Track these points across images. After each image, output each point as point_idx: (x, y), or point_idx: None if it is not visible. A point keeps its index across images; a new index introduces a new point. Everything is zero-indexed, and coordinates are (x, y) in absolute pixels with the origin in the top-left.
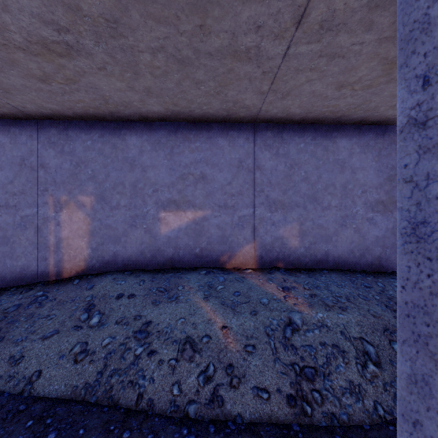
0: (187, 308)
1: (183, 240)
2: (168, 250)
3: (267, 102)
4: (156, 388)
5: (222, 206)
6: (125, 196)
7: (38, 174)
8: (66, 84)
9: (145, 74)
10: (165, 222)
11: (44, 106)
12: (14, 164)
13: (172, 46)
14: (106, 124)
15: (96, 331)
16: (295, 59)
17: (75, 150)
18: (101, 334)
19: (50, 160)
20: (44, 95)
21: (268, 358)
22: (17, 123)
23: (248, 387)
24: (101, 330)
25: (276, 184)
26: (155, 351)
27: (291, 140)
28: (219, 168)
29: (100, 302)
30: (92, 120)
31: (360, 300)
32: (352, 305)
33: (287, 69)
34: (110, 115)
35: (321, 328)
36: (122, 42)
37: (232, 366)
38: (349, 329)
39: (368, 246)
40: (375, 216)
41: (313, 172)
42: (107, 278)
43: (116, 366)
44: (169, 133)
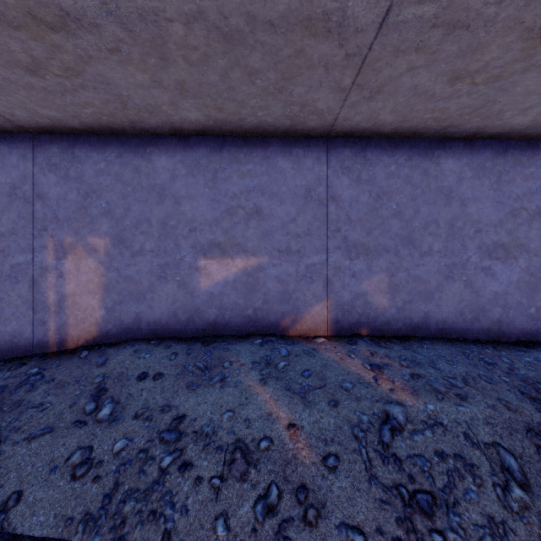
0: (237, 396)
1: (231, 297)
2: (210, 311)
3: (347, 105)
4: (191, 523)
5: (284, 251)
6: (152, 238)
7: (34, 207)
8: (65, 77)
9: (176, 60)
10: (206, 273)
11: (40, 113)
12: (1, 194)
13: (215, 9)
14: (126, 139)
15: (106, 429)
16: (396, 31)
17: (84, 175)
18: (113, 434)
19: (50, 189)
20: (38, 95)
21: (359, 477)
22: (5, 138)
23: (332, 525)
24: (113, 427)
25: (357, 221)
26: (190, 462)
27: (377, 161)
28: (279, 199)
29: (115, 384)
30: (107, 134)
31: (483, 384)
32: (474, 391)
33: (381, 49)
34: (131, 126)
35: (434, 428)
36: (140, 3)
37: (305, 488)
38: (475, 429)
39: (484, 305)
40: (493, 265)
41: (407, 204)
42: (126, 349)
43: (131, 485)
44: (211, 151)
